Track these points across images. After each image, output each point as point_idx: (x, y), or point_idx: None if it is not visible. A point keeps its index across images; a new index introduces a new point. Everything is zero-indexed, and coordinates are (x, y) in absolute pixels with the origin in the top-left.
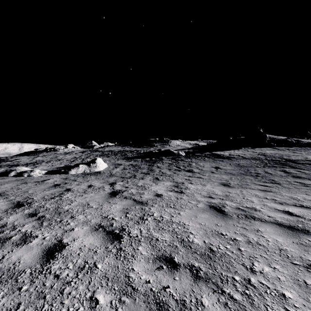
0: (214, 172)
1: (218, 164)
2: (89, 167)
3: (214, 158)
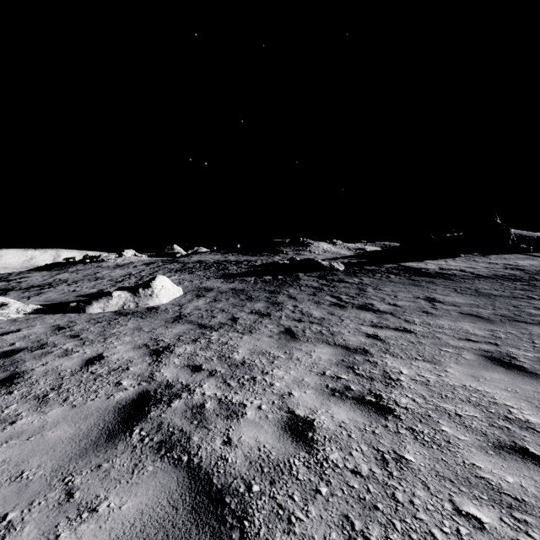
0: (431, 313)
1: (428, 291)
2: (136, 296)
3: (410, 275)
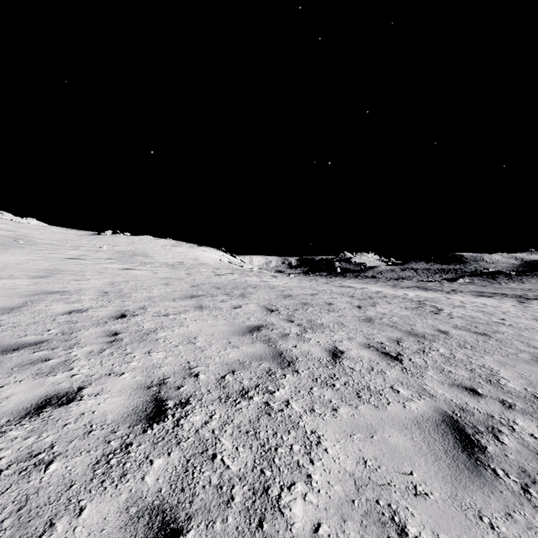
0: (536, 283)
1: None
2: (464, 280)
3: None
